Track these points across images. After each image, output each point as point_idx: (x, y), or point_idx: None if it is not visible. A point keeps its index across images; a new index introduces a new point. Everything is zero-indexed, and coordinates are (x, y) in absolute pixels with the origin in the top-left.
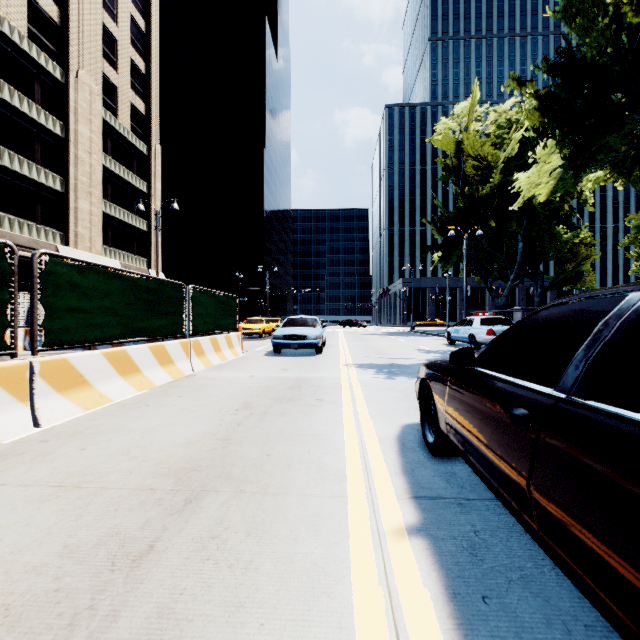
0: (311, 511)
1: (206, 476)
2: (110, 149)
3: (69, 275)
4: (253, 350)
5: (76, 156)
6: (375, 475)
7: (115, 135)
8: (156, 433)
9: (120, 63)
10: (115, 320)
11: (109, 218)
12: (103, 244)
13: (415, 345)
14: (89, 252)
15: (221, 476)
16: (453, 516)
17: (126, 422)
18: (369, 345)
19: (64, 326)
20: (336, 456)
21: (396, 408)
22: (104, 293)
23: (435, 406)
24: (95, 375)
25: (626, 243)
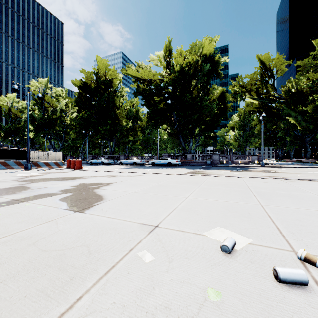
0: None
1: None
2: None
3: None
4: None
5: None
6: None
7: None
8: None
9: None
10: None
11: None
12: None
13: None
14: None
15: None
16: None
17: None
18: None
19: None
20: None
21: None
22: None
23: None
24: None
25: None
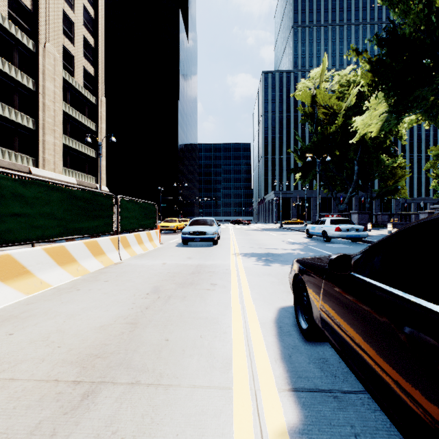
0: (198, 408)
1: (108, 364)
2: (69, 99)
3: (13, 187)
4: (168, 242)
5: (44, 104)
6: (257, 362)
7: (72, 90)
8: (77, 317)
9: (76, 39)
10: (55, 222)
11: (68, 148)
12: (64, 166)
13: (284, 238)
14: (53, 172)
15: (122, 364)
16: (332, 413)
17: (56, 306)
18: (251, 238)
19: (8, 228)
20: (224, 341)
21: (273, 292)
22: (45, 202)
23: (309, 299)
24: (36, 266)
25: (428, 167)
